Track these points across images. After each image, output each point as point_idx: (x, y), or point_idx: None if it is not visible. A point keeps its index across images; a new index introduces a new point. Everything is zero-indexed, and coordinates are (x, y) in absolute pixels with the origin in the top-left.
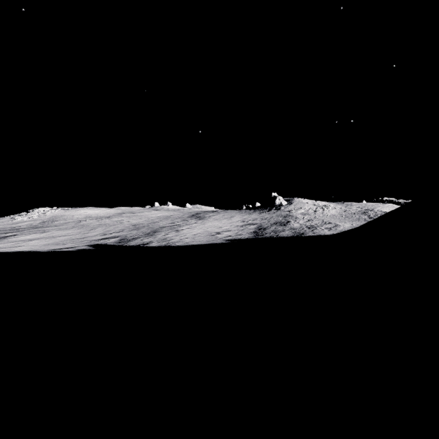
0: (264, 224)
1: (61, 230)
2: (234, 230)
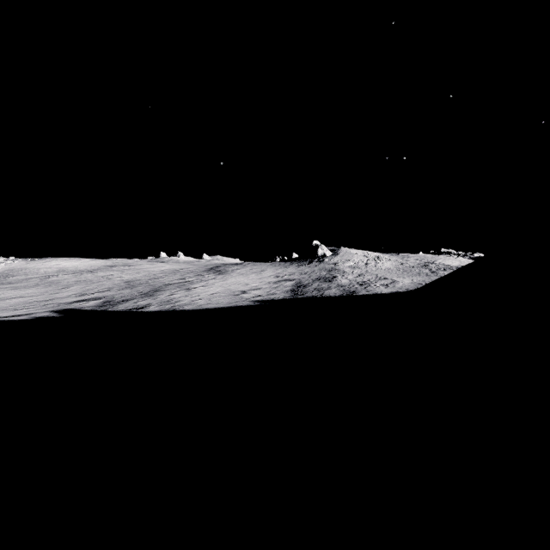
0: (304, 280)
1: (16, 289)
2: (266, 288)
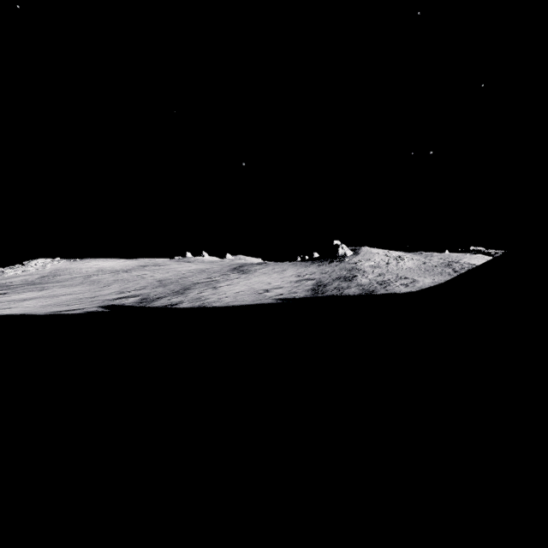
0: (324, 279)
1: (65, 287)
2: (287, 287)
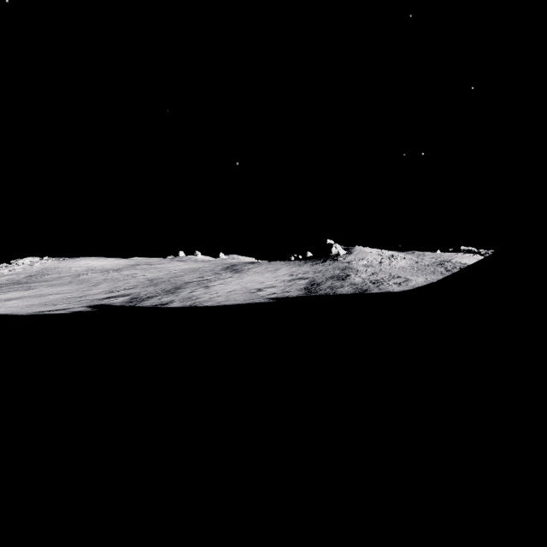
0: (318, 279)
1: (52, 286)
2: (280, 286)
